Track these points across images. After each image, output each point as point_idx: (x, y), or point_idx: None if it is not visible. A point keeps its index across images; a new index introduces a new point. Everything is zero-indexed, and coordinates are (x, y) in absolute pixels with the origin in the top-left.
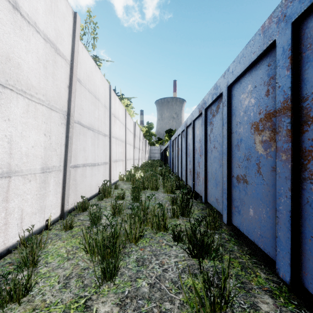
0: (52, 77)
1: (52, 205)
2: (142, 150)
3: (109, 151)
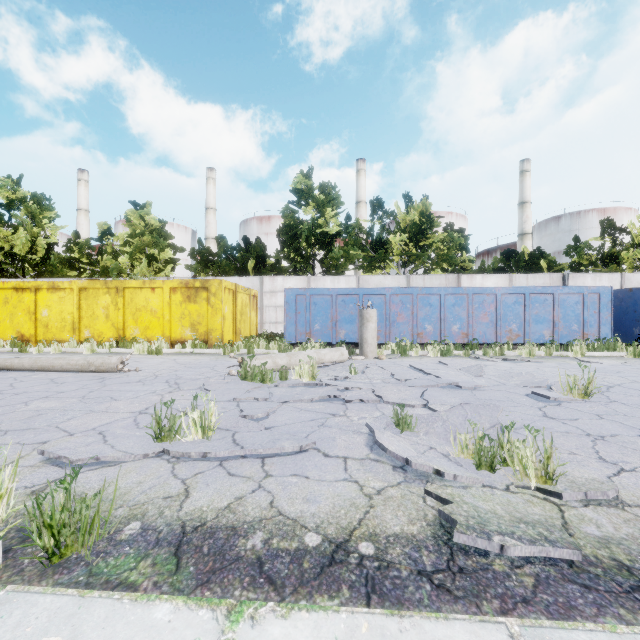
0: None
1: None
2: None
3: None
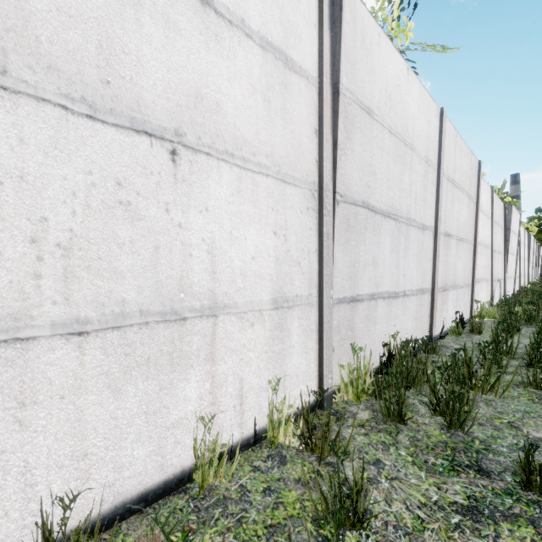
0: (516, 245)
1: (512, 290)
2: (534, 264)
3: (519, 269)
